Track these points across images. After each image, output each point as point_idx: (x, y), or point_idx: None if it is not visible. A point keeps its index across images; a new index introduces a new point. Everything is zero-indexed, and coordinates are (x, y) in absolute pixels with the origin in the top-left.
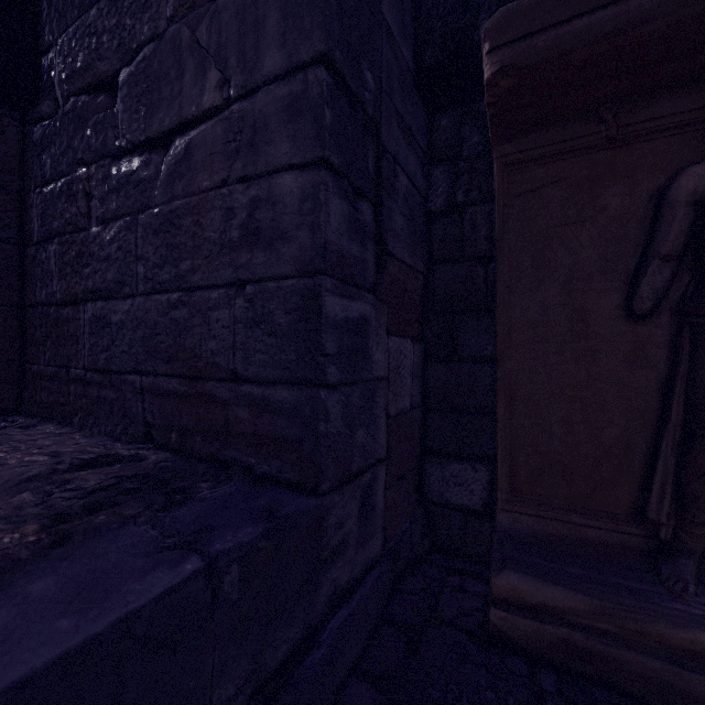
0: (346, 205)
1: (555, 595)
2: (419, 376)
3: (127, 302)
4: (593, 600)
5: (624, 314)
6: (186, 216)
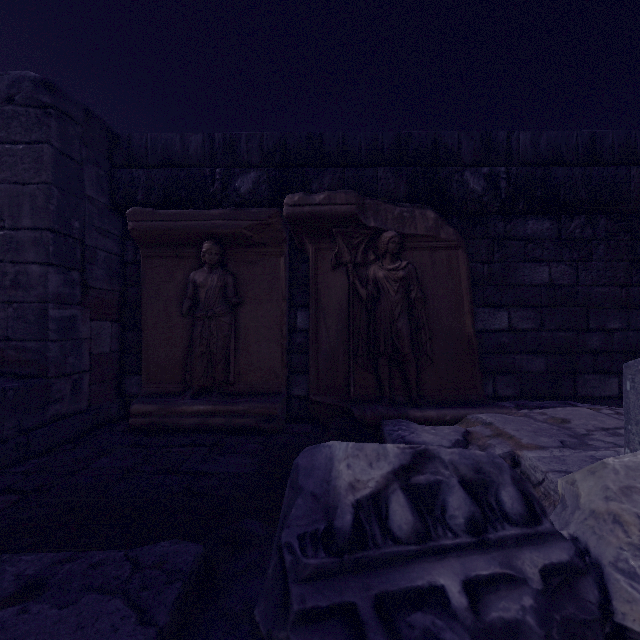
0: (63, 275)
1: (149, 407)
2: (118, 338)
3: None
4: (159, 406)
5: (182, 315)
6: None
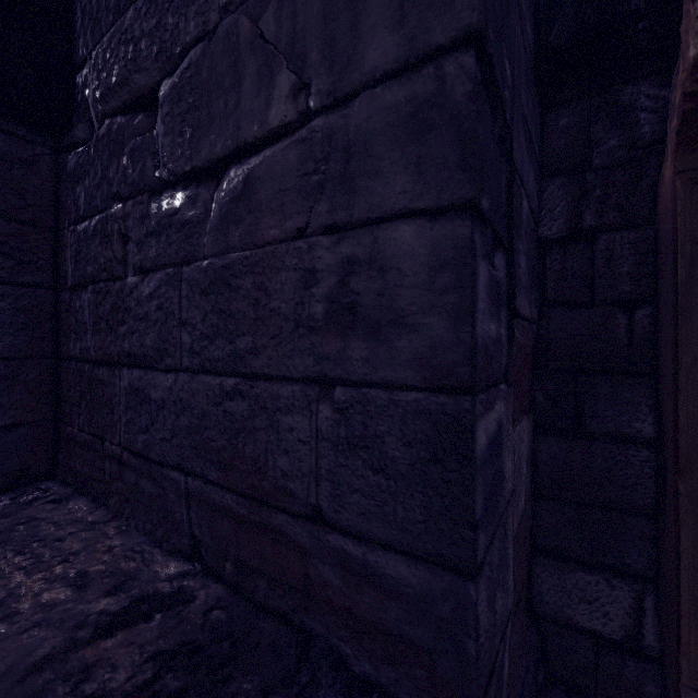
0: (486, 263)
1: None
2: (530, 454)
3: (168, 375)
4: None
5: None
6: (245, 274)
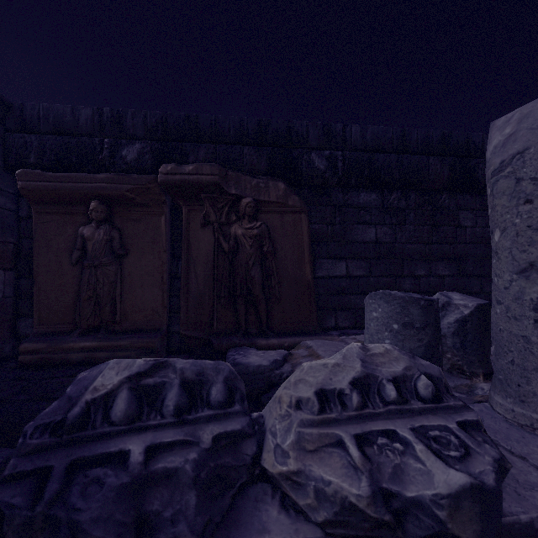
0: None
1: (38, 345)
2: (12, 284)
3: None
4: (48, 344)
5: (72, 264)
6: None
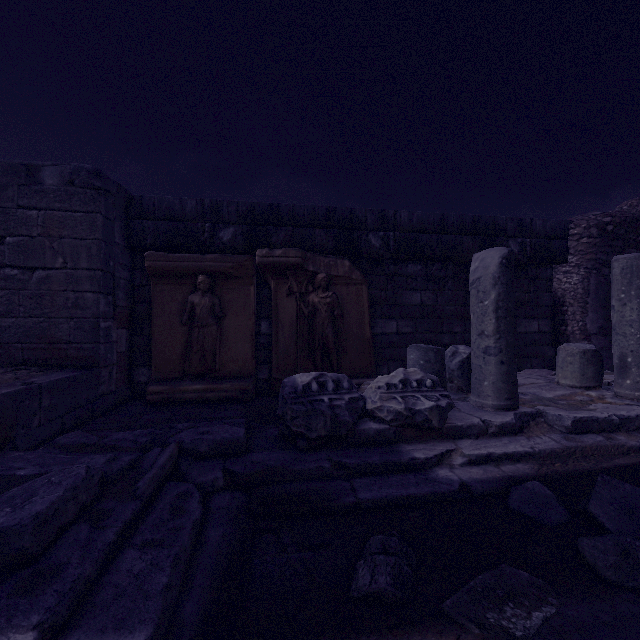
0: (105, 299)
1: (161, 388)
2: (129, 340)
3: (12, 319)
4: (169, 386)
5: (181, 324)
6: (47, 296)
